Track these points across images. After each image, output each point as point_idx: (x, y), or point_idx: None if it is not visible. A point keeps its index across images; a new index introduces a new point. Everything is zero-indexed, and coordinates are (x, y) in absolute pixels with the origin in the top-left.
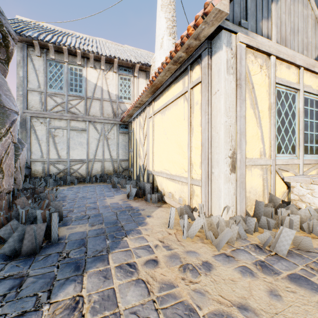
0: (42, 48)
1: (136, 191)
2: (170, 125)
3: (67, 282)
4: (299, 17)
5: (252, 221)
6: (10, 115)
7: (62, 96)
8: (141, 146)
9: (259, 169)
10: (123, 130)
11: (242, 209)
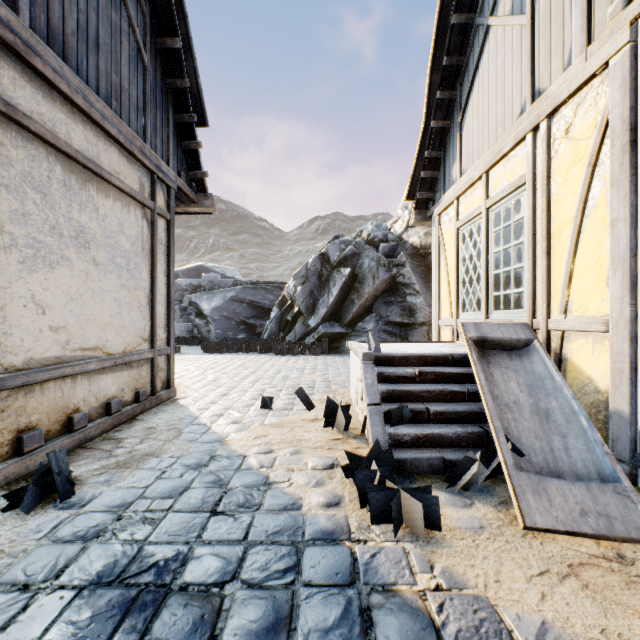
0: None
1: None
2: None
3: None
4: (490, 87)
5: None
6: None
7: None
8: None
9: (448, 330)
10: None
11: None
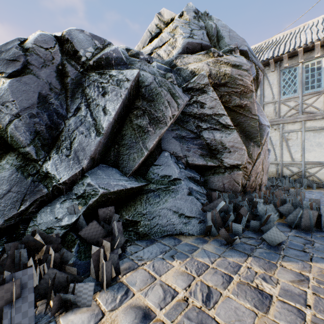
0: (276, 63)
1: None
2: None
3: None
4: None
5: None
6: (265, 129)
7: (296, 99)
8: None
9: None
10: None
11: None
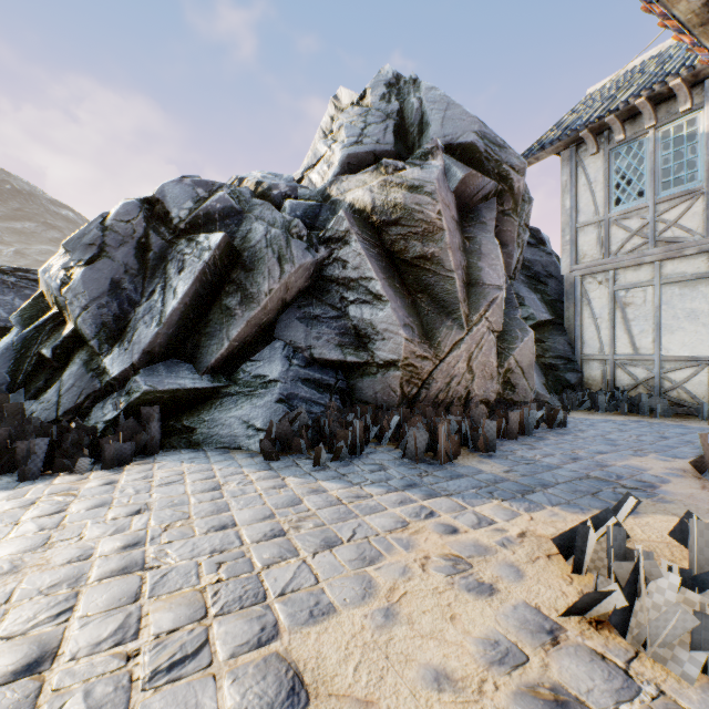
0: (601, 134)
1: None
2: None
3: (384, 487)
4: None
5: None
6: (489, 293)
7: (642, 212)
8: None
9: None
10: None
11: None
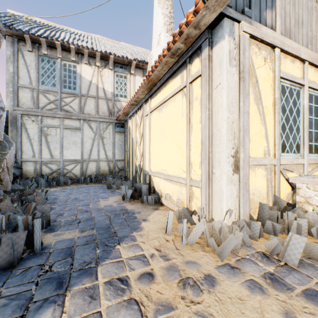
0: (34, 43)
1: (132, 192)
2: (167, 123)
3: (45, 305)
4: (303, 8)
5: (257, 226)
6: None
7: (55, 93)
8: (137, 145)
9: (263, 169)
10: (119, 129)
11: (245, 213)
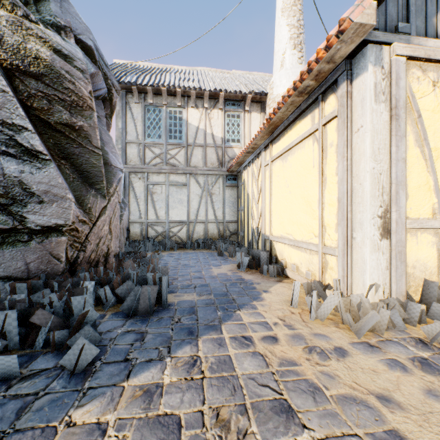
0: (141, 93)
1: (248, 260)
2: (293, 175)
3: (183, 343)
4: None
5: (416, 308)
6: (116, 173)
7: (161, 146)
8: (254, 203)
9: (430, 235)
10: (231, 183)
11: (399, 291)
